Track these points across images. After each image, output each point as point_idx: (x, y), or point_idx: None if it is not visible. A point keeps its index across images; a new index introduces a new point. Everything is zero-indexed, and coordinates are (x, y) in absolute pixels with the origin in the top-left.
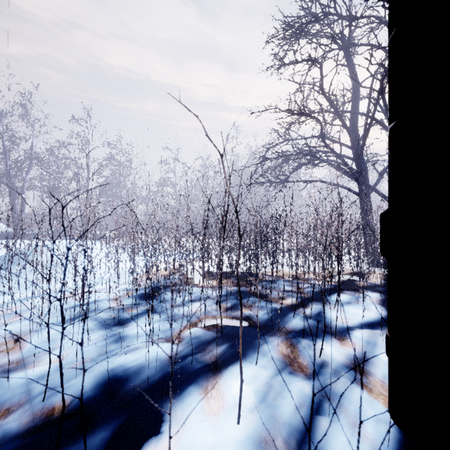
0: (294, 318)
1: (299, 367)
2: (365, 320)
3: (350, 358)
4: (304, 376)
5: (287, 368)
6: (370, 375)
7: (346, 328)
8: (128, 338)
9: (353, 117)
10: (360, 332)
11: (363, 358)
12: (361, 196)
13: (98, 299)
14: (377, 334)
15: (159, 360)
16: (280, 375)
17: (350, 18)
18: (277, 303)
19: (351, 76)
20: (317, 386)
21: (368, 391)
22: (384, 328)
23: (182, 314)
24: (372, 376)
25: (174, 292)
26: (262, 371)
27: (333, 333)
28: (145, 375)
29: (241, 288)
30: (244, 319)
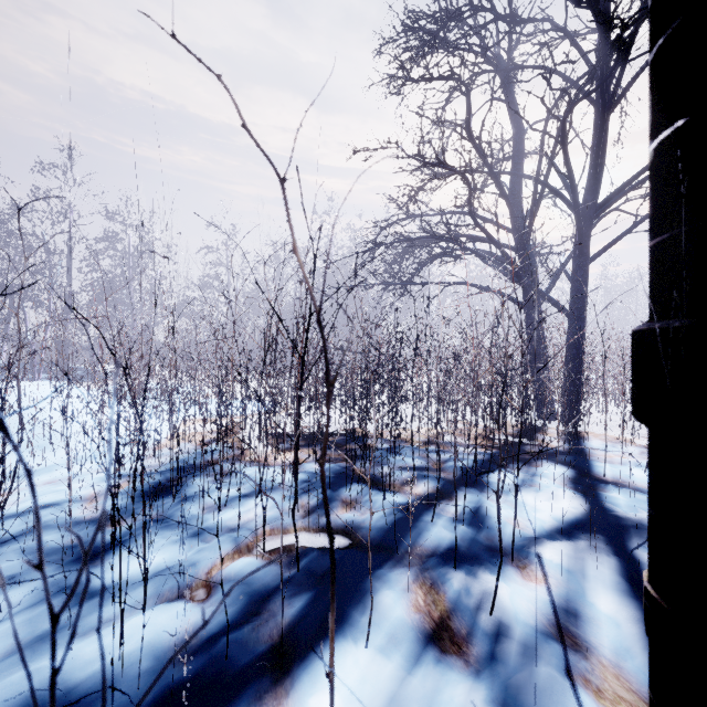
0: (433, 524)
1: (452, 642)
2: (556, 523)
3: (546, 611)
4: (465, 668)
5: (431, 650)
6: (589, 650)
7: (526, 542)
8: (93, 597)
9: (515, 183)
10: (553, 551)
11: (568, 610)
12: (527, 308)
13: (52, 502)
14: (582, 552)
15: (153, 654)
16: (417, 671)
17: (513, 20)
18: (401, 494)
19: (512, 117)
20: (495, 695)
21: (595, 696)
22: (591, 537)
23: (221, 528)
24: (594, 654)
25: (211, 478)
26: (380, 666)
27: (506, 554)
28: (111, 703)
29: (337, 466)
30: (341, 532)
